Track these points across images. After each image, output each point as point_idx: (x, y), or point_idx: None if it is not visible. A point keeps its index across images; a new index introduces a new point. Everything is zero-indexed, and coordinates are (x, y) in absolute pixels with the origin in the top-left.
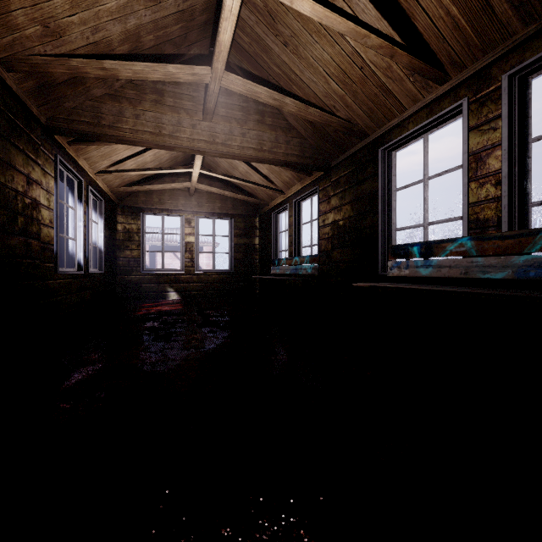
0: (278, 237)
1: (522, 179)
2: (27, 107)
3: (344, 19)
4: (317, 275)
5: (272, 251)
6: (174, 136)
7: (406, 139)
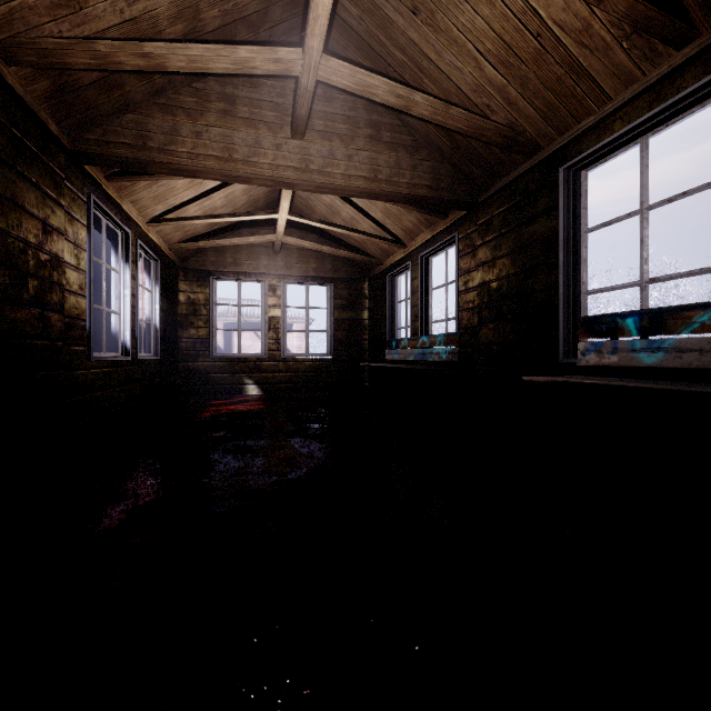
0: (395, 309)
1: None
2: (42, 122)
3: None
4: (455, 363)
5: (387, 329)
6: (251, 162)
7: (607, 148)
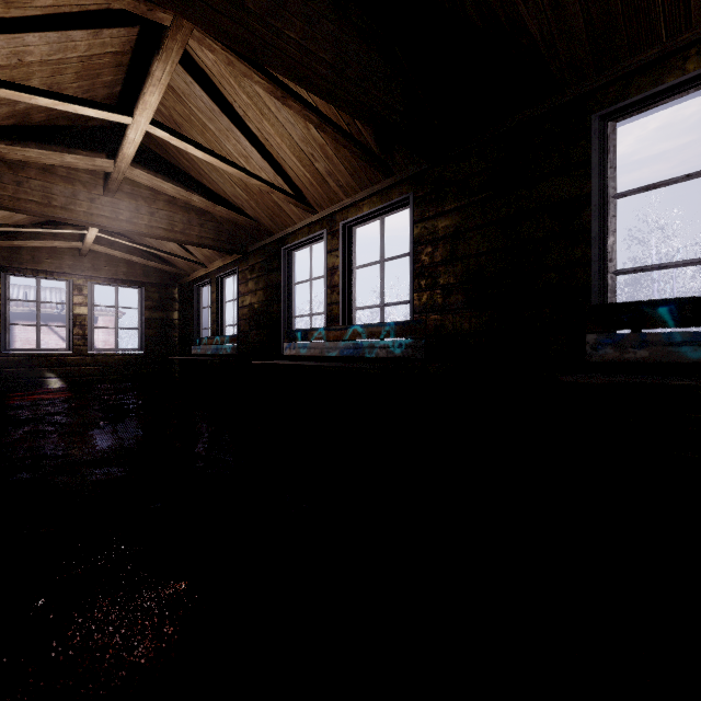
0: (201, 313)
1: (351, 292)
2: None
3: (230, 166)
4: (237, 355)
5: (194, 329)
6: (68, 209)
7: (298, 245)
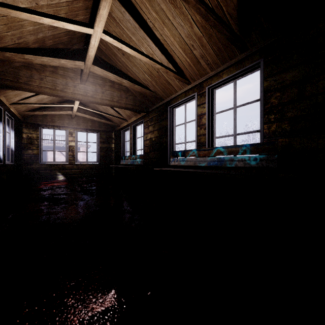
0: (125, 144)
1: (213, 127)
2: None
3: (145, 57)
4: (143, 165)
5: (121, 152)
6: (64, 91)
7: (178, 104)
